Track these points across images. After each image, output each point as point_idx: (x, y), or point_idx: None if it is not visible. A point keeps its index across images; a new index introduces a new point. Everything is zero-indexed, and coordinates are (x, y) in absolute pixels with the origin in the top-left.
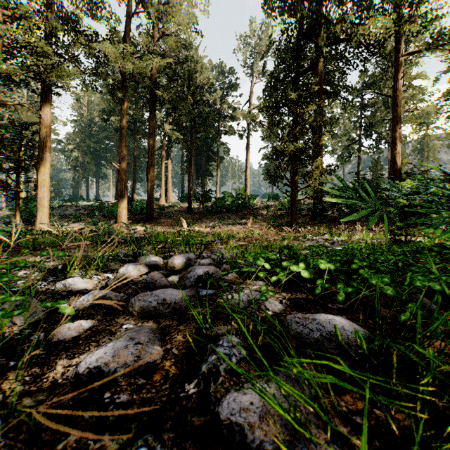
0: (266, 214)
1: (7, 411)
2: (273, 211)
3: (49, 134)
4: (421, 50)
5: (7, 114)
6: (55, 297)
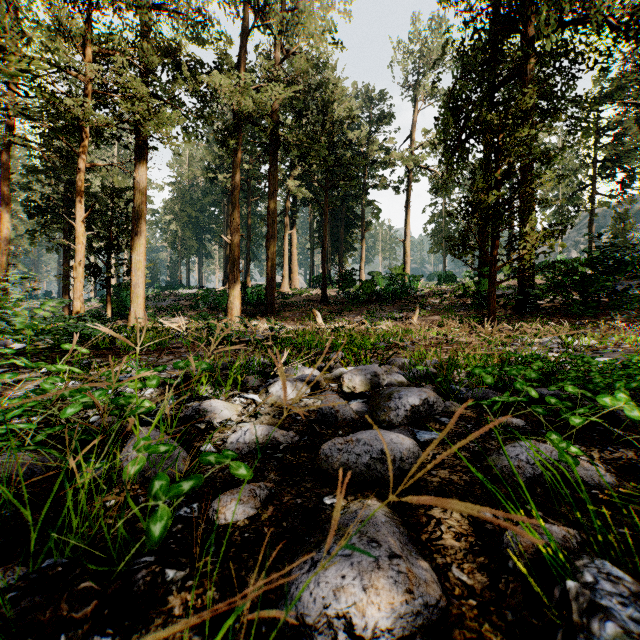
0: (439, 303)
1: None
2: (449, 299)
3: (145, 202)
4: None
5: (95, 181)
6: (191, 431)
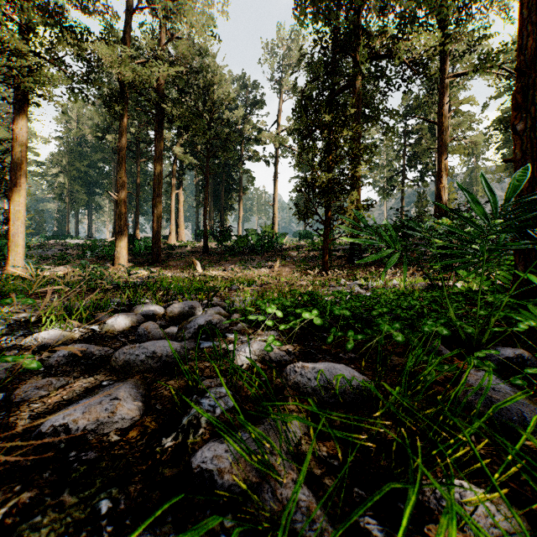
0: (296, 255)
1: None
2: (304, 252)
3: (25, 154)
4: (468, 72)
5: None
6: (24, 353)
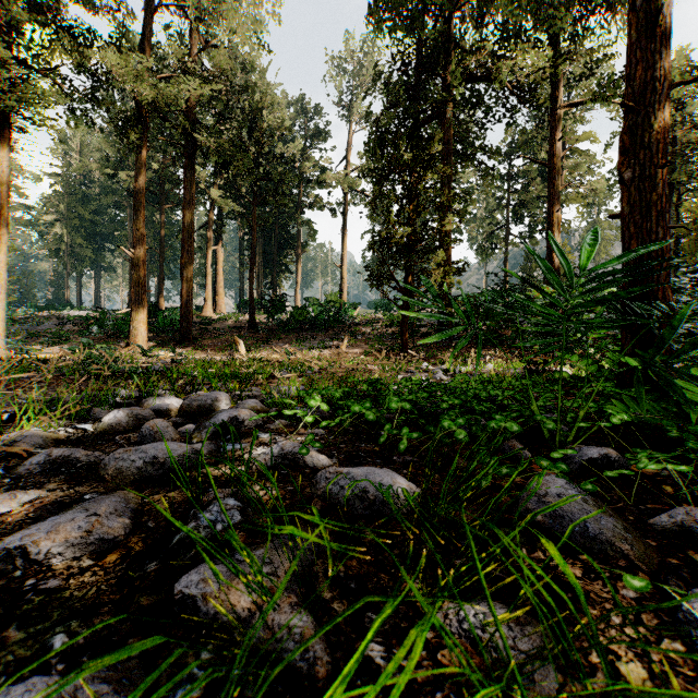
0: (369, 332)
1: None
2: (380, 328)
3: (7, 196)
4: (586, 101)
5: None
6: None
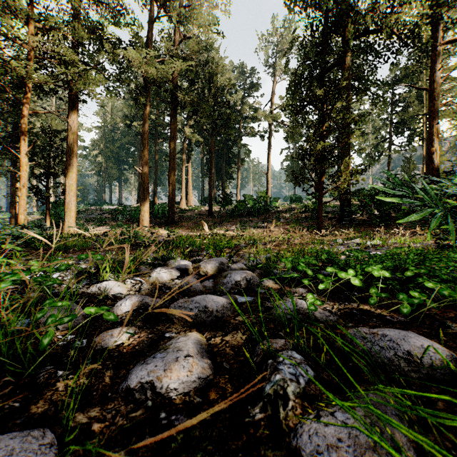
0: (289, 217)
1: (60, 428)
2: (296, 214)
3: (76, 140)
4: None
5: (37, 123)
6: (92, 300)
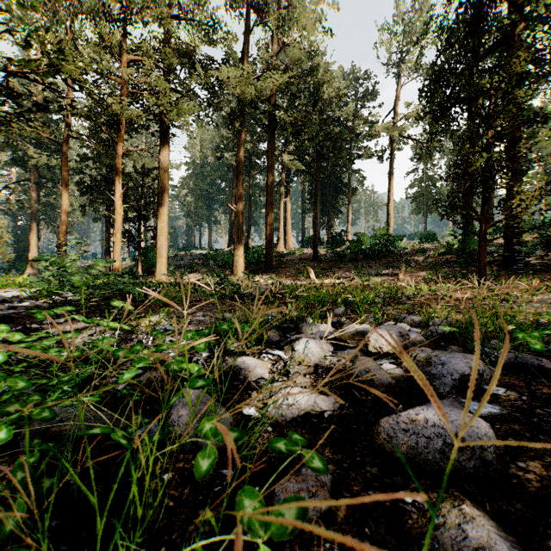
0: (423, 260)
1: None
2: (433, 256)
3: (167, 178)
4: None
5: (129, 164)
6: (229, 390)
